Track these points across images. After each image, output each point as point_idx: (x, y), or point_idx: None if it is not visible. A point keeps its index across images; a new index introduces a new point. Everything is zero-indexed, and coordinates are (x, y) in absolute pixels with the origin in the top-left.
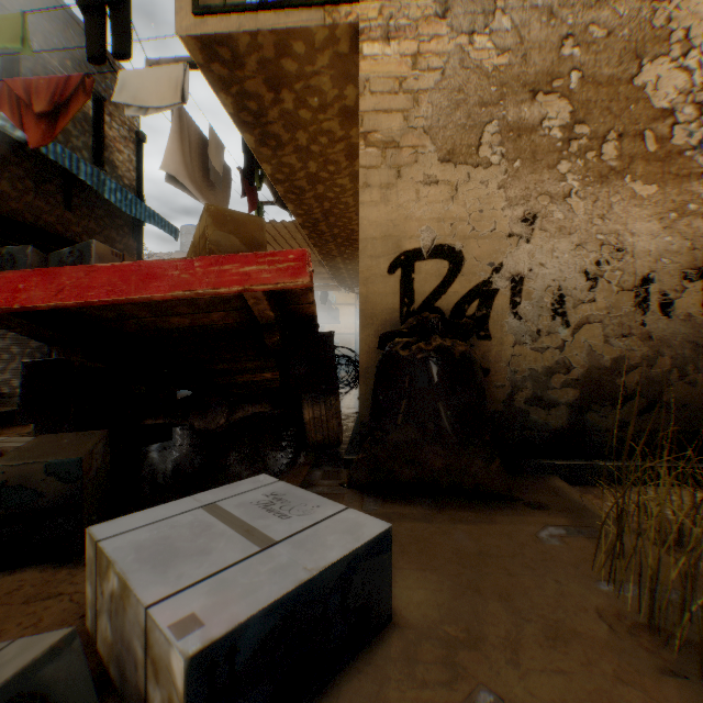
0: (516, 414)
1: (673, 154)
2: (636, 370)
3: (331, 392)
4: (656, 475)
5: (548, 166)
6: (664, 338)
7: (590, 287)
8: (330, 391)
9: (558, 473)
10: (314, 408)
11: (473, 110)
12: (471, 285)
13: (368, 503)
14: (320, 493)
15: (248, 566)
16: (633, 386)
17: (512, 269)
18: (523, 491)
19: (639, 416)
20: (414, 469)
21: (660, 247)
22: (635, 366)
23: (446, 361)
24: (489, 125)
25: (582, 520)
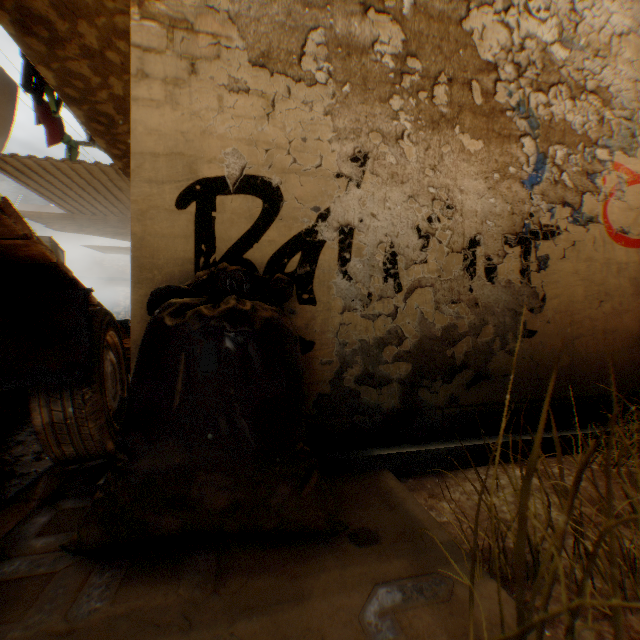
0: (346, 396)
1: (498, 112)
2: (466, 340)
3: (85, 381)
4: (485, 453)
5: (381, 99)
6: (489, 305)
7: (423, 246)
8: (83, 380)
9: (391, 465)
10: (53, 407)
11: (295, 8)
12: (292, 233)
13: (90, 592)
14: (3, 581)
15: None
16: (463, 357)
17: (341, 218)
18: (350, 506)
19: (469, 390)
20: (181, 514)
21: (487, 209)
22: (465, 335)
23: (238, 334)
24: (314, 33)
25: (422, 556)
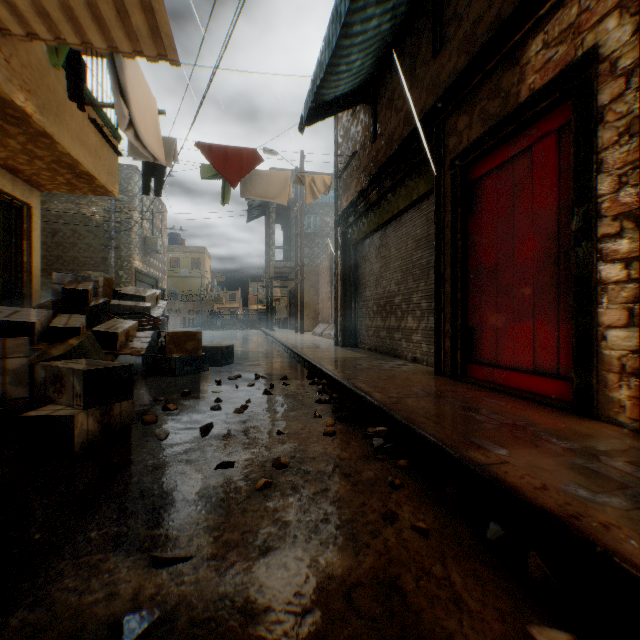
0: None
1: None
2: None
3: None
4: None
5: None
6: None
7: None
8: None
9: None
10: None
11: None
12: None
13: None
14: None
15: None
16: None
17: None
18: None
19: None
20: None
21: None
22: None
23: None
24: None
25: None
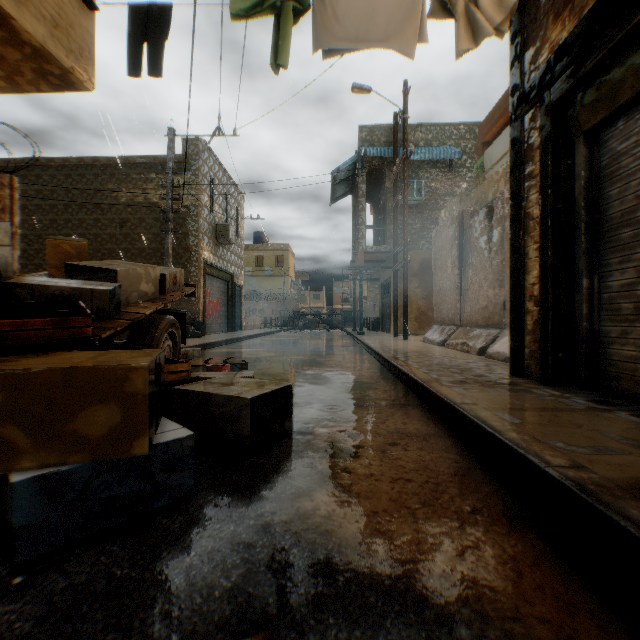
0: None
1: None
2: None
3: None
4: None
5: None
6: None
7: None
8: None
9: None
10: None
11: None
12: None
13: None
14: None
15: None
16: None
17: None
18: None
19: None
20: None
21: None
22: None
23: None
24: None
25: None
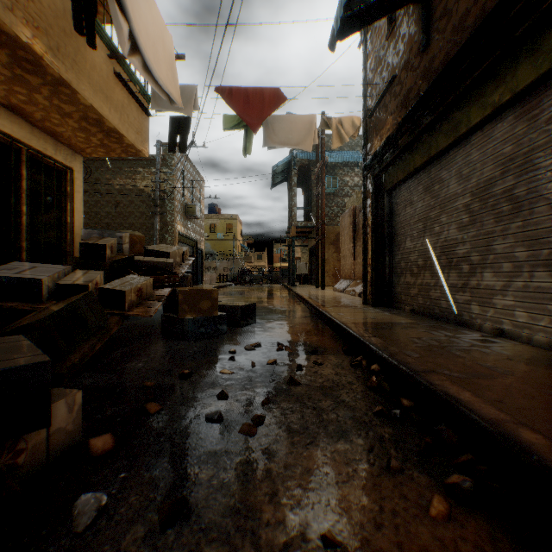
0: None
1: None
2: None
3: None
4: None
5: None
6: None
7: None
8: None
9: None
10: None
11: None
12: None
13: None
14: None
15: None
16: None
17: None
18: None
19: None
20: None
21: None
22: None
23: None
24: None
25: None
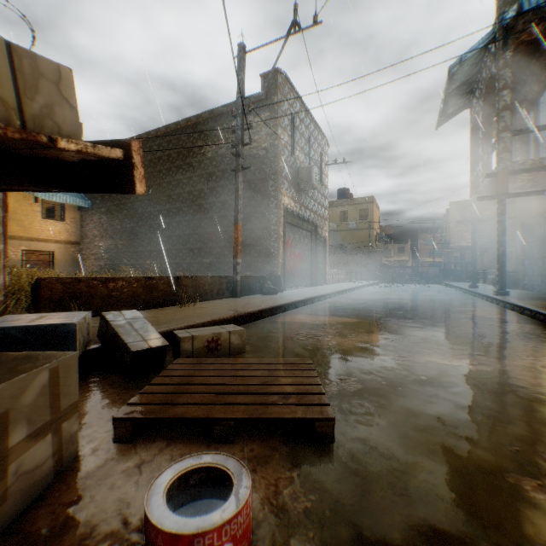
0: None
1: None
2: None
3: None
4: None
5: None
6: None
7: None
8: None
9: None
10: None
11: None
12: None
13: None
14: None
15: (61, 314)
16: None
17: None
18: None
19: None
20: None
21: None
22: None
23: None
24: None
25: None
